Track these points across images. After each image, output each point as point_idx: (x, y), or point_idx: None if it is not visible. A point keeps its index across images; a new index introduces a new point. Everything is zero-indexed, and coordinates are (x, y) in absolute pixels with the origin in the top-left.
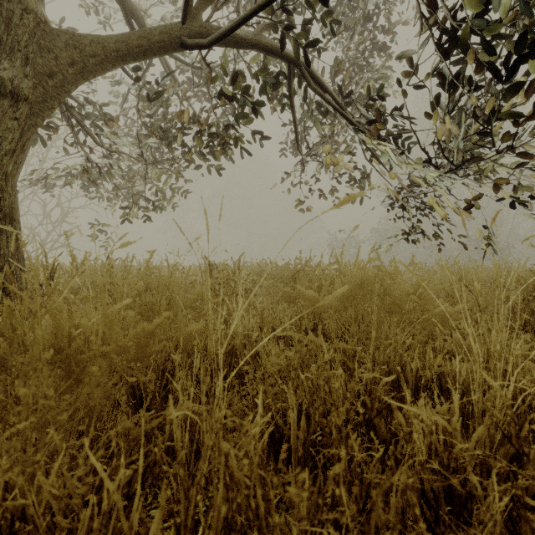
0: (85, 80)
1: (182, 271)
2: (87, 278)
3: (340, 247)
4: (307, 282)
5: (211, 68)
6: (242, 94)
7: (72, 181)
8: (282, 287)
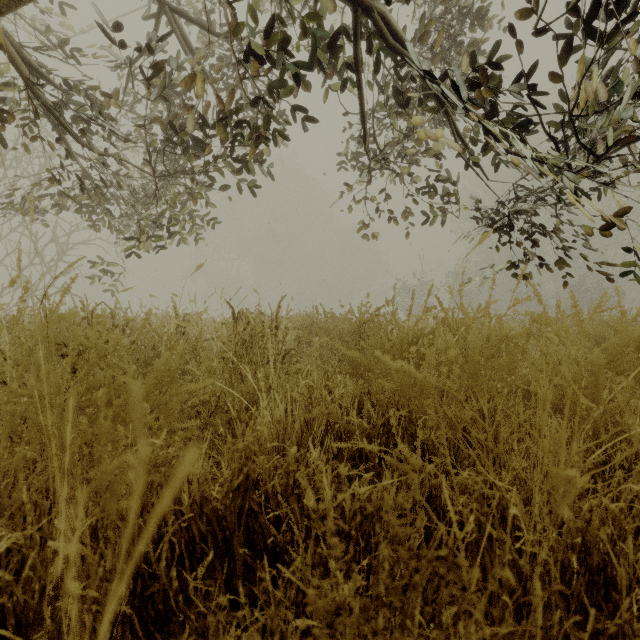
0: (13, 2)
1: (196, 323)
2: (30, 334)
3: (409, 295)
4: (387, 342)
5: (232, 11)
6: (280, 54)
7: (59, 204)
8: (344, 351)
